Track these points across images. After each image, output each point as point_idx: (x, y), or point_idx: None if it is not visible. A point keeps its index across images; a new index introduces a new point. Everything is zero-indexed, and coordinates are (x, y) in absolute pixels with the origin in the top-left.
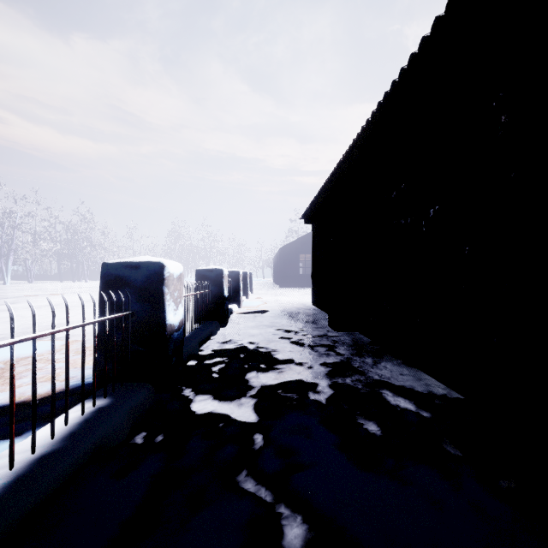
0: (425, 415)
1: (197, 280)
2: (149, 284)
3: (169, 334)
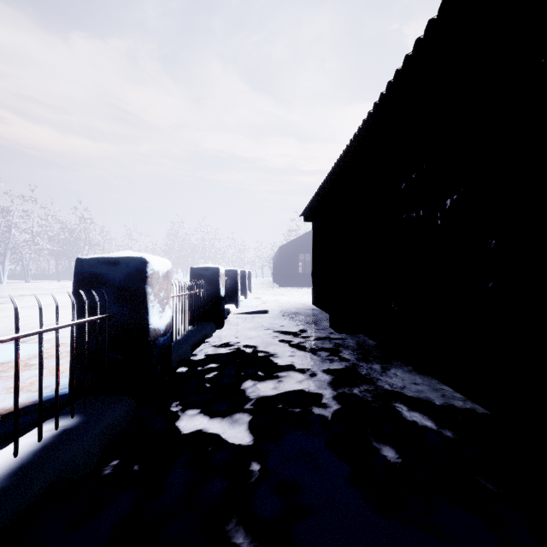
0: (449, 436)
1: (191, 279)
2: (129, 283)
3: (153, 340)
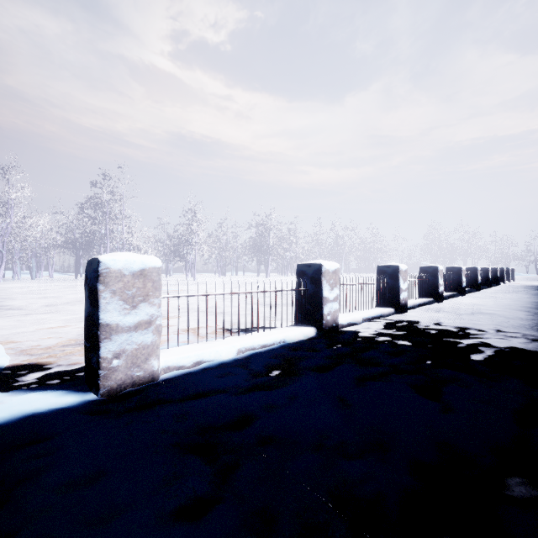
0: None
1: None
2: (486, 271)
3: (489, 279)
